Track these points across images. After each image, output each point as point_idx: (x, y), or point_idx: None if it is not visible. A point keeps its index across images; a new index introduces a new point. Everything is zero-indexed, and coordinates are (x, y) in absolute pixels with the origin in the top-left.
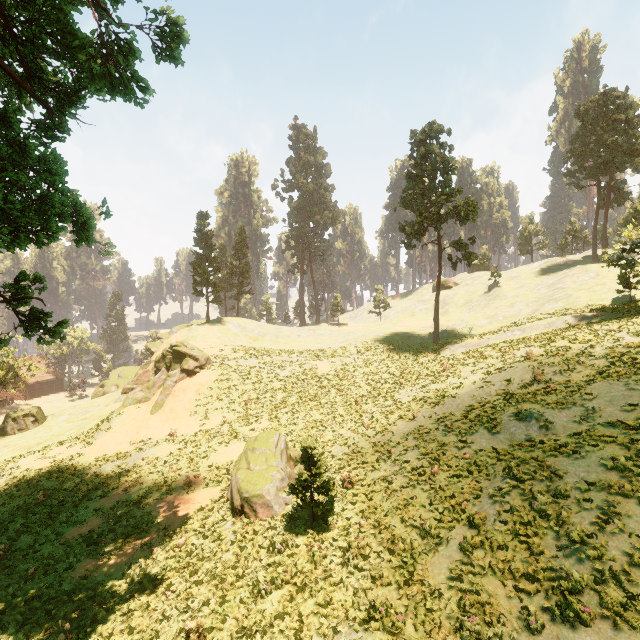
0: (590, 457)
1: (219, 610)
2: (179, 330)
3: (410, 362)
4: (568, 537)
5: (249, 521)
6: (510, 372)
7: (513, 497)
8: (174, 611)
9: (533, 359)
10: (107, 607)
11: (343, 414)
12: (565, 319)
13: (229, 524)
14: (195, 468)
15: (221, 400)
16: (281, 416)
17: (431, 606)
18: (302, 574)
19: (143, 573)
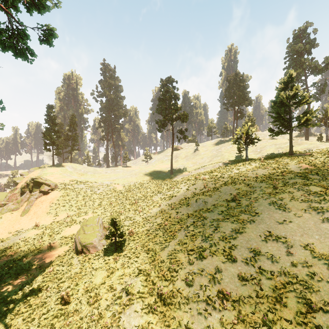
0: (215, 211)
1: (75, 287)
2: (35, 170)
3: (160, 183)
4: (205, 236)
5: (86, 255)
6: (196, 185)
7: (191, 228)
8: (52, 293)
9: (205, 180)
10: (13, 302)
11: (129, 208)
12: (219, 164)
13: (75, 258)
14: (53, 239)
15: (65, 206)
16: (98, 211)
17: (160, 265)
18: (112, 268)
19: (31, 286)
